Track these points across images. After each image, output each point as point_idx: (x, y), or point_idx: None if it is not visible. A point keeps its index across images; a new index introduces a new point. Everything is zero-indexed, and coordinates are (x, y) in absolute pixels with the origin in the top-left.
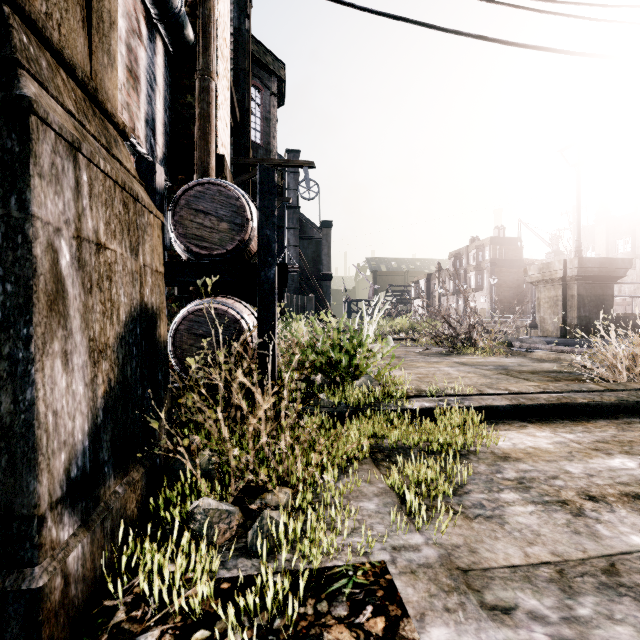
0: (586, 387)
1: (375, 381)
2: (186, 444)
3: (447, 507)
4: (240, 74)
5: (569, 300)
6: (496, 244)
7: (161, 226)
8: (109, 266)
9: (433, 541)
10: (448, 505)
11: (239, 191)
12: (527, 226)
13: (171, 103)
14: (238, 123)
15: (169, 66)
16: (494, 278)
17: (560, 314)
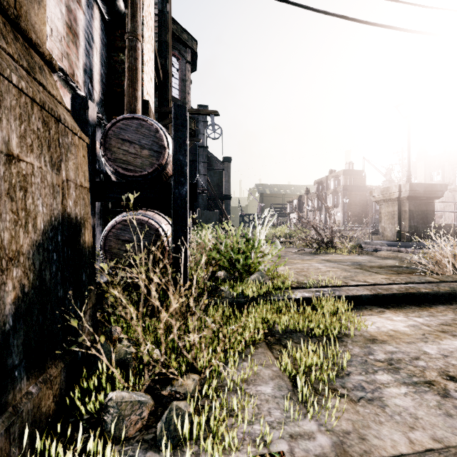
0: (424, 279)
1: (266, 276)
2: (102, 340)
3: (333, 390)
4: (163, 45)
5: (403, 214)
6: (347, 175)
7: (93, 152)
8: (24, 177)
9: (325, 427)
10: (333, 388)
11: (158, 125)
12: (369, 162)
13: (107, 59)
14: (161, 81)
15: (105, 30)
16: (346, 199)
17: (396, 224)
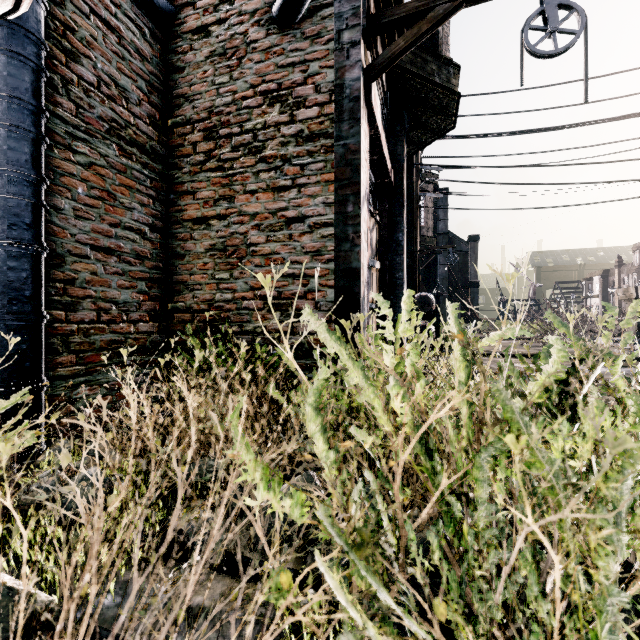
0: None
1: None
2: None
3: None
4: None
5: None
6: None
7: None
8: None
9: None
10: None
11: (430, 296)
12: None
13: None
14: None
15: None
16: None
17: (636, 323)
